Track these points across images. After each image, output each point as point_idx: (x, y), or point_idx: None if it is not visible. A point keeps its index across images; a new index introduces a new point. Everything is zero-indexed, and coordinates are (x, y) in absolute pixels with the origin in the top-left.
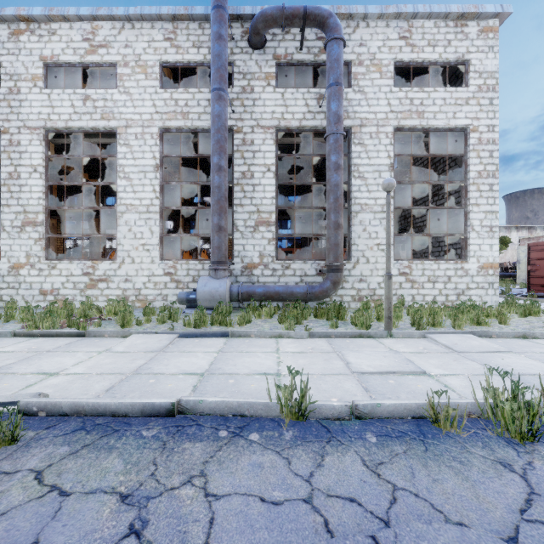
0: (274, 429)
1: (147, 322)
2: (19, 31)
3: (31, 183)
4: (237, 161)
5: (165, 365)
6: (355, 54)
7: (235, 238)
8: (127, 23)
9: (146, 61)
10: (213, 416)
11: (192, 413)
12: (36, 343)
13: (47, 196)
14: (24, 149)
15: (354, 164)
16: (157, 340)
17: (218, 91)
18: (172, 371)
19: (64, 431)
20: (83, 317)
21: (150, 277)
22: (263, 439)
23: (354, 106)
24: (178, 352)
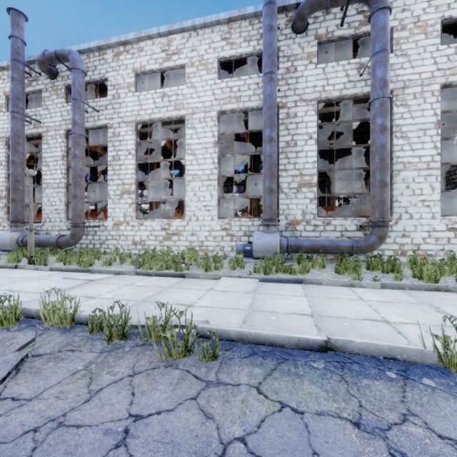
0: (442, 377)
1: (221, 268)
2: (119, 52)
3: (126, 162)
4: (282, 132)
5: (270, 304)
6: (397, 20)
7: (280, 198)
8: (193, 32)
9: (207, 60)
10: (364, 356)
11: (341, 351)
12: (155, 281)
13: (137, 172)
14: (122, 138)
15: (396, 125)
16: (245, 283)
17: (270, 74)
18: (281, 310)
19: (243, 354)
20: (172, 262)
21: (210, 232)
22: (442, 386)
23: (396, 70)
24: (270, 294)
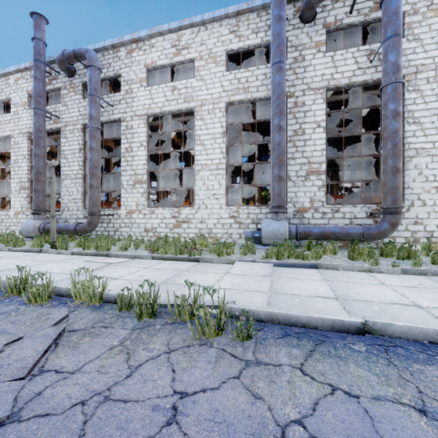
0: None
1: (232, 253)
2: (131, 50)
3: (139, 154)
4: (290, 121)
5: (290, 287)
6: (409, 5)
7: (287, 186)
8: (202, 27)
9: (216, 53)
10: (406, 340)
11: (380, 334)
12: (171, 264)
13: (148, 162)
14: (134, 131)
15: (408, 111)
16: (260, 267)
17: (279, 64)
18: (303, 293)
19: (276, 335)
20: (184, 248)
21: (219, 219)
22: None
23: (407, 55)
24: (287, 278)
